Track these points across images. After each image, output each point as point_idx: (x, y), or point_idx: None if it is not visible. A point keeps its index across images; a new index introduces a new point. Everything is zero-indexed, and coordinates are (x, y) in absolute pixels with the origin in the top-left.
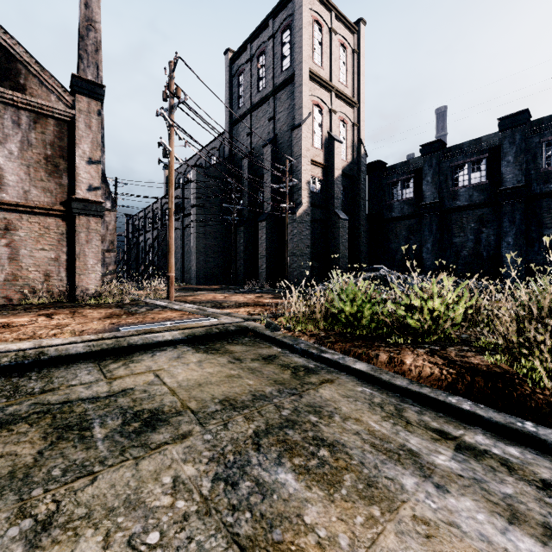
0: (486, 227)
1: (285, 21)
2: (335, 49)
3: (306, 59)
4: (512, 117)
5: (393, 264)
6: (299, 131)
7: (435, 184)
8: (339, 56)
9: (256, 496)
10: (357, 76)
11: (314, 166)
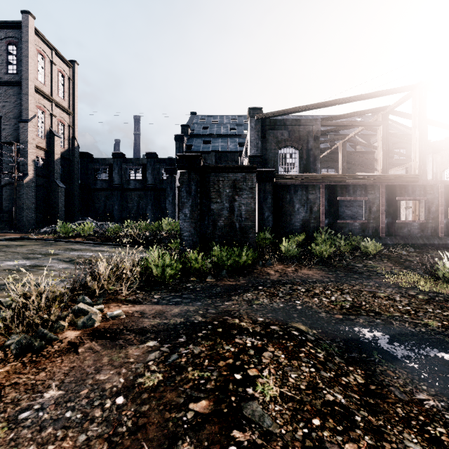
0: (142, 200)
1: (11, 38)
2: (55, 74)
3: (32, 78)
4: (150, 154)
5: (97, 216)
6: (26, 125)
7: (119, 175)
8: (58, 79)
9: (49, 246)
10: (72, 95)
11: (38, 149)
